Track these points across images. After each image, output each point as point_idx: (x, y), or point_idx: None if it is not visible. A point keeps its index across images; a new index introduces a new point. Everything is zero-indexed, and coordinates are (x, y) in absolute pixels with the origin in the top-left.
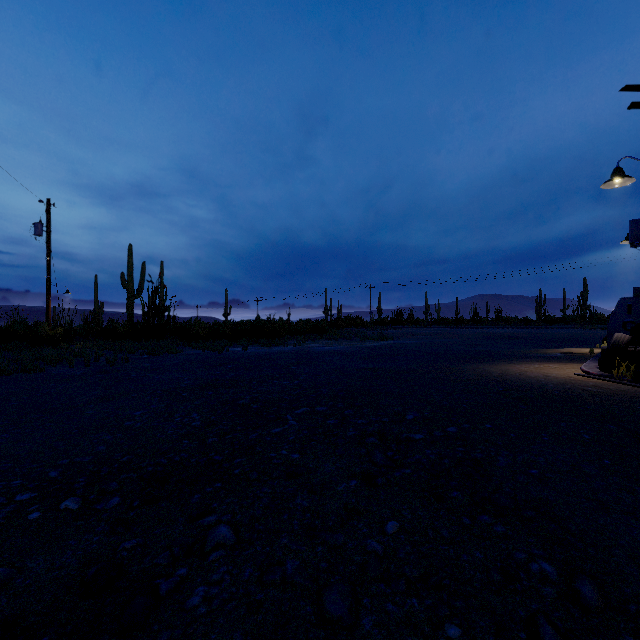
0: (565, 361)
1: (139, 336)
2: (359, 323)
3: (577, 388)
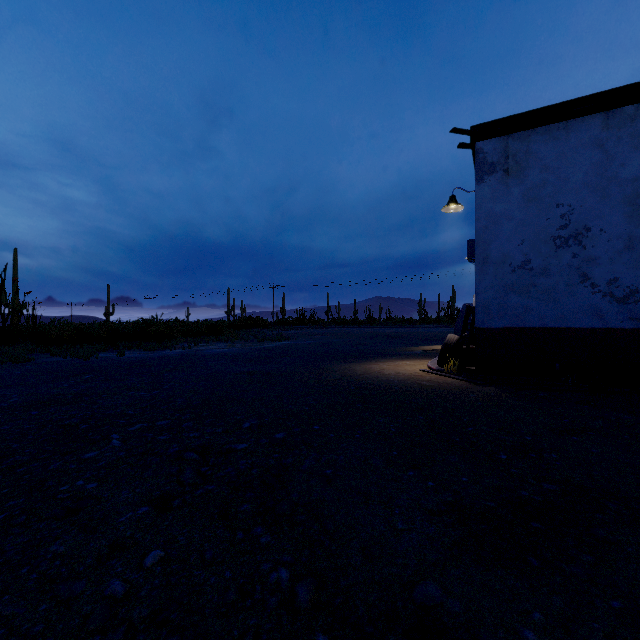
0: (421, 358)
1: None
2: (260, 324)
3: (415, 383)
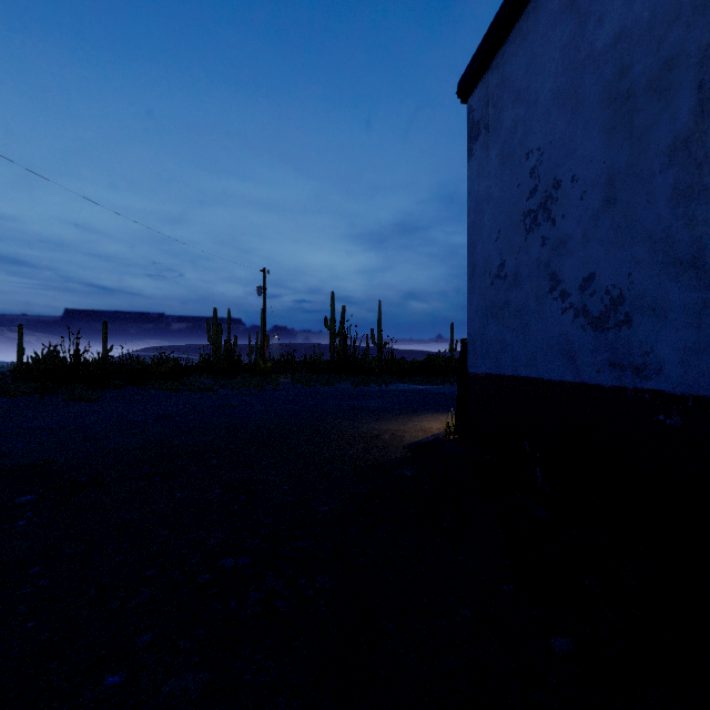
0: None
1: (337, 370)
2: None
3: (376, 434)
